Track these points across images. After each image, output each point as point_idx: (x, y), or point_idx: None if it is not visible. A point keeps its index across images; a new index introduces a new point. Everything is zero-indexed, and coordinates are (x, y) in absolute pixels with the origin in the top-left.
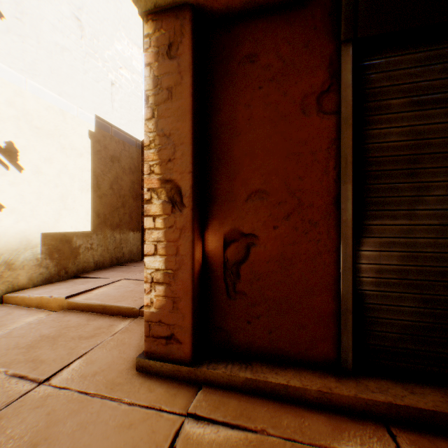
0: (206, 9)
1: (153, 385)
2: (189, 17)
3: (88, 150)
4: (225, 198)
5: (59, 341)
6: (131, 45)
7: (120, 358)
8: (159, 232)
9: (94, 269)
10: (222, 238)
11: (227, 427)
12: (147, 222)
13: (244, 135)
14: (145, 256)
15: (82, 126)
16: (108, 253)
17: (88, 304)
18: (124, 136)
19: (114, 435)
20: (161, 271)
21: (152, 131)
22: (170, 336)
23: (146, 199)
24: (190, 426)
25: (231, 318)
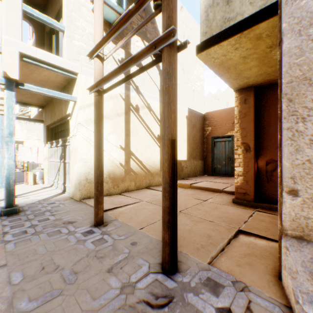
0: (259, 85)
1: (240, 206)
2: (252, 90)
3: (186, 124)
4: (266, 148)
5: (199, 195)
6: (200, 68)
7: (224, 200)
8: (241, 159)
9: (187, 177)
10: (264, 162)
11: (270, 214)
12: (236, 156)
13: (274, 125)
14: (235, 167)
15: (184, 114)
16: (192, 170)
17: (200, 186)
18: (197, 114)
19: (235, 210)
20: (241, 172)
21: (238, 127)
22: (245, 193)
23: (235, 149)
24: (257, 212)
25: (268, 190)
